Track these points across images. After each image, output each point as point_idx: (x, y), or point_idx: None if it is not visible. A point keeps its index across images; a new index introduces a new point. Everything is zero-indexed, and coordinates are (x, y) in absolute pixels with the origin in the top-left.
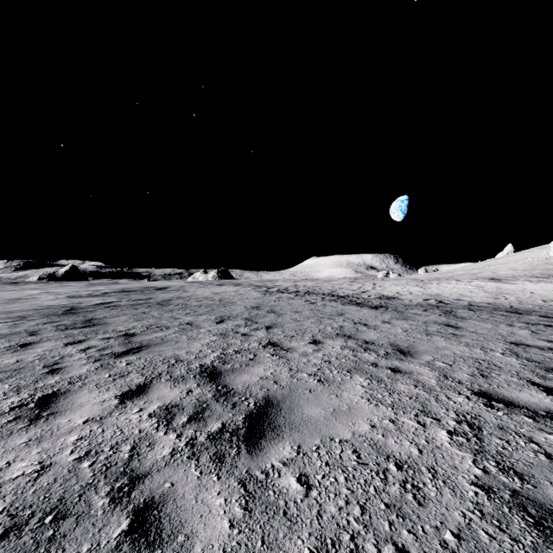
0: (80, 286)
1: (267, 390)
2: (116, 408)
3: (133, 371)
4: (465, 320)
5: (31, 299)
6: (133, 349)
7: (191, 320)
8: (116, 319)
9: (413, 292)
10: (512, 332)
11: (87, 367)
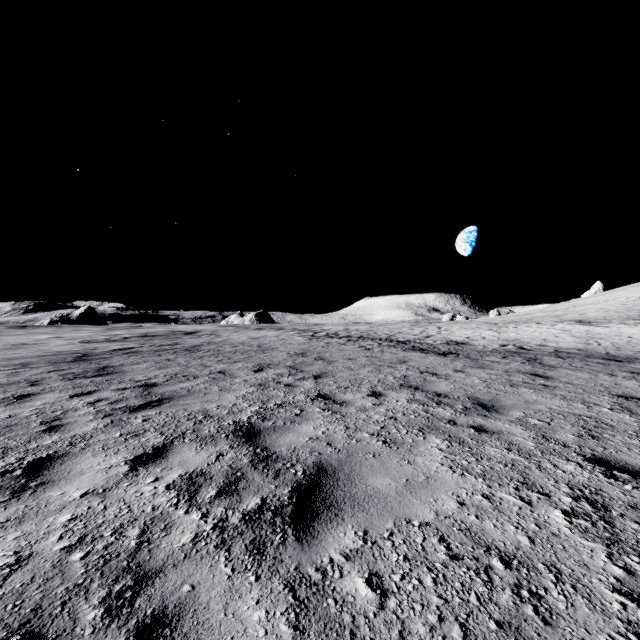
0: (97, 330)
1: (319, 453)
2: (125, 476)
3: (150, 430)
4: (555, 369)
5: (38, 344)
6: (152, 402)
7: (224, 368)
8: (135, 367)
9: (486, 337)
10: (616, 383)
11: (94, 424)
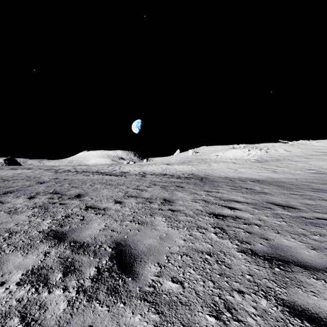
0: None
1: (78, 193)
2: (30, 200)
3: (21, 196)
4: (146, 178)
5: None
6: (7, 192)
7: (22, 184)
8: None
9: (136, 170)
10: (156, 179)
11: None
